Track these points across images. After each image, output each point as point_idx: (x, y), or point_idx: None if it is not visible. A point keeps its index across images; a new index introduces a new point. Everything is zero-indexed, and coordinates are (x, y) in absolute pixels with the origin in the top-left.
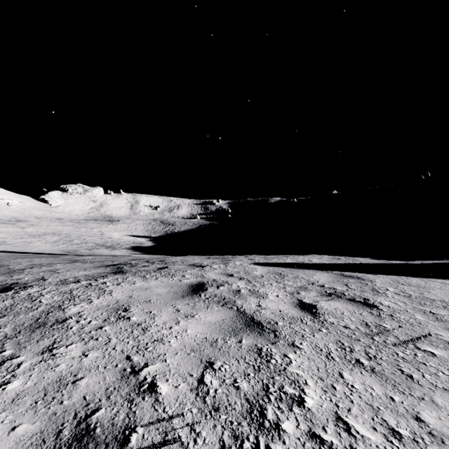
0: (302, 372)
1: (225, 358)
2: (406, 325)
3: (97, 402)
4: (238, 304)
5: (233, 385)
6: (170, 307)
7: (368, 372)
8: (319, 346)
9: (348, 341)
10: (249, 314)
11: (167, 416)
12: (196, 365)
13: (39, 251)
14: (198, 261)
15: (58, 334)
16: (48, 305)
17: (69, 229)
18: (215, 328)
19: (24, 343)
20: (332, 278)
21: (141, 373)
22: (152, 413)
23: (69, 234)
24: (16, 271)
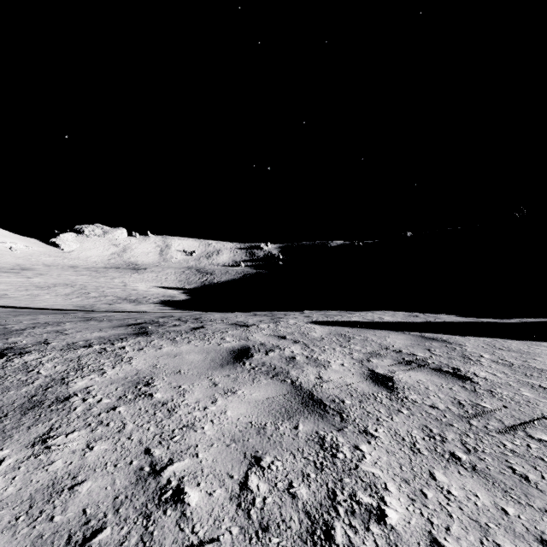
0: (380, 471)
1: (276, 451)
2: (511, 405)
3: (100, 518)
4: (293, 376)
5: (287, 491)
6: (205, 380)
7: (468, 472)
8: (400, 434)
9: (437, 426)
10: (307, 389)
11: (196, 539)
12: (237, 462)
13: (48, 306)
14: (242, 319)
15: (57, 418)
16: (47, 377)
17: (85, 279)
18: (263, 409)
19: (11, 430)
20: (411, 341)
21: (163, 474)
22: (176, 535)
23: (84, 285)
24: (13, 332)
